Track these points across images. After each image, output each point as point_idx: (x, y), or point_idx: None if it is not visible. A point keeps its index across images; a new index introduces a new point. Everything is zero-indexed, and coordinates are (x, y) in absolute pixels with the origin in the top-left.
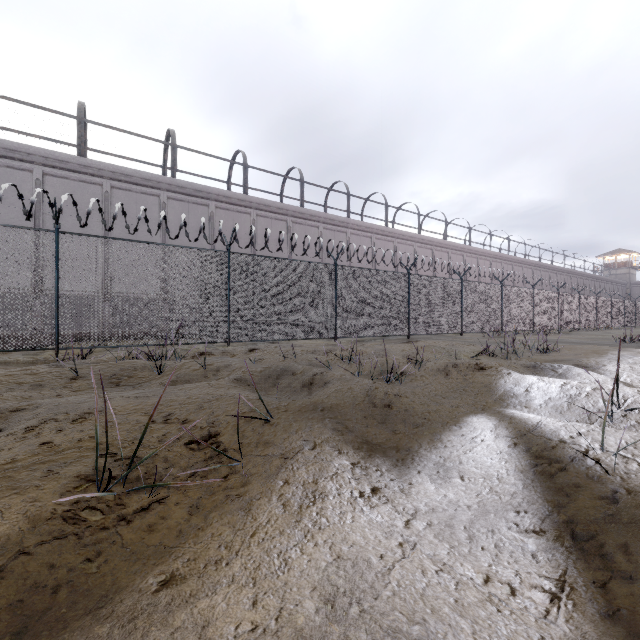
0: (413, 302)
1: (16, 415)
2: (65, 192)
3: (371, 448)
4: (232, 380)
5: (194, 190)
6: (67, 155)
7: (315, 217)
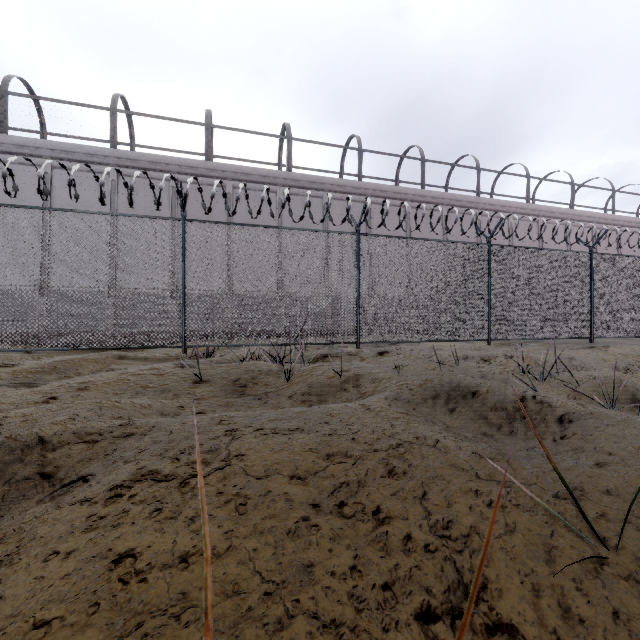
0: (598, 292)
1: (118, 446)
2: (195, 197)
3: None
4: (391, 400)
5: (308, 182)
6: (197, 161)
7: (438, 199)
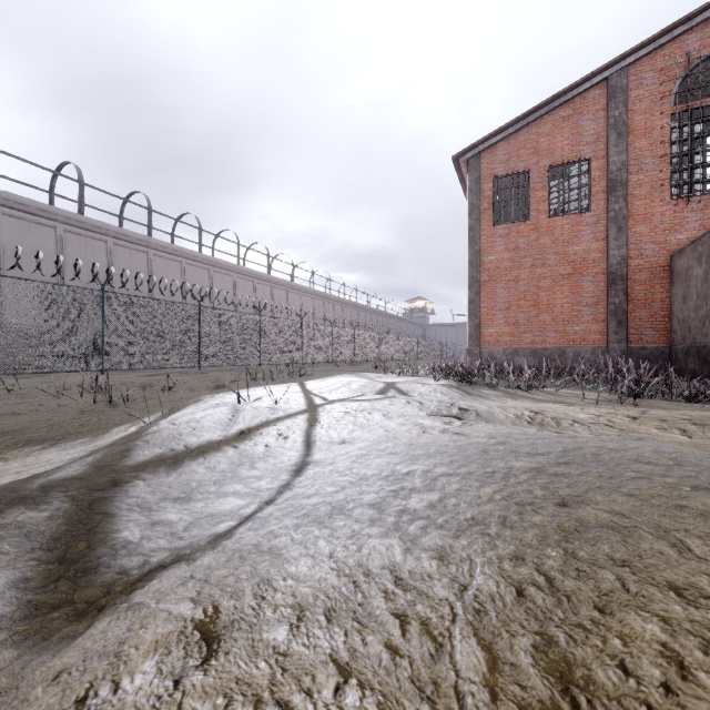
0: (206, 334)
1: None
2: None
3: (30, 443)
4: None
5: None
6: None
7: (101, 229)
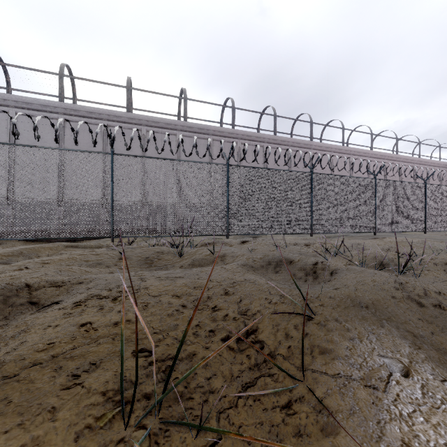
0: (379, 203)
1: (74, 288)
2: (120, 137)
3: None
4: (240, 265)
5: (198, 128)
6: (121, 112)
7: (285, 142)
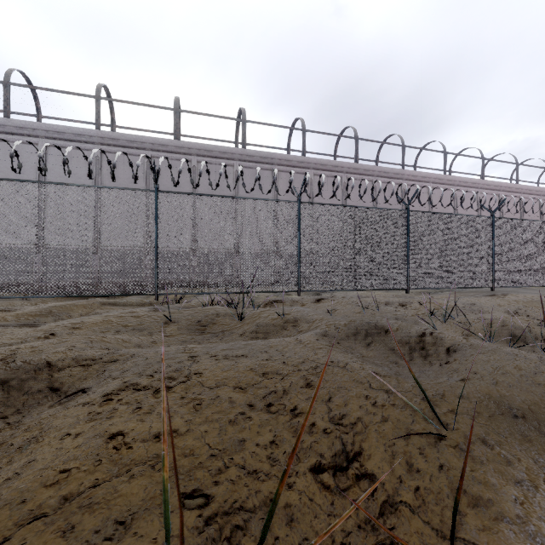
0: (498, 249)
1: (107, 368)
2: (166, 170)
3: None
4: (319, 336)
5: (260, 157)
6: (167, 140)
7: (369, 171)
